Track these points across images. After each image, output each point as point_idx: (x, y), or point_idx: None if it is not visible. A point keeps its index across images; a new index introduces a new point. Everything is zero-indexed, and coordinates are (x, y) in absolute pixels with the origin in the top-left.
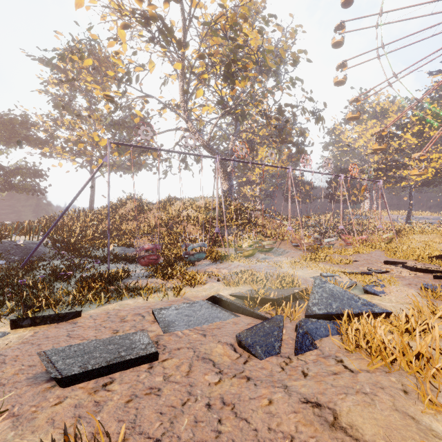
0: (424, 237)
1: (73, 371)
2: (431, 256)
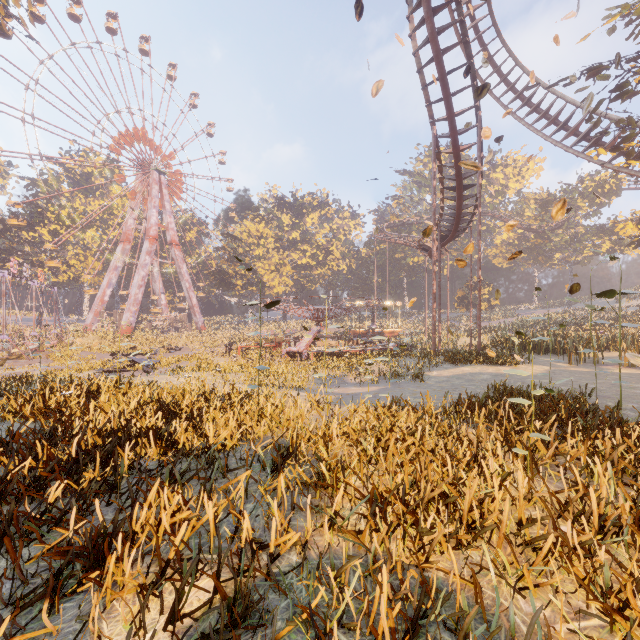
0: (88, 340)
1: None
2: (127, 348)
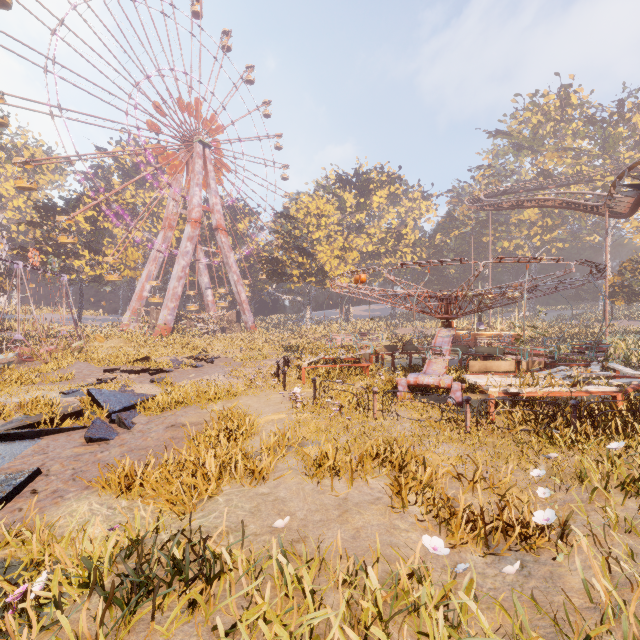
0: (110, 343)
1: None
2: (137, 359)
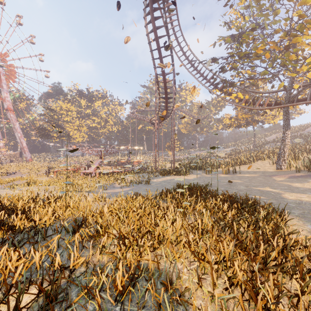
0: None
1: None
2: None
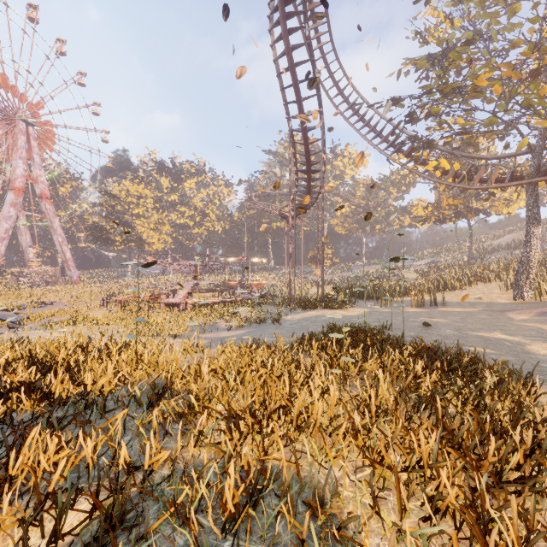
0: None
1: None
2: None
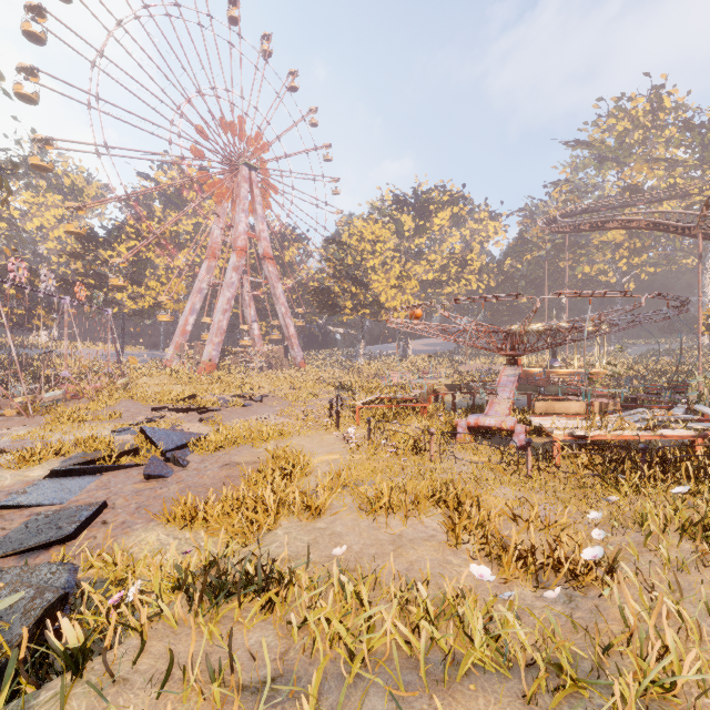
0: (154, 380)
1: (69, 530)
2: (184, 398)
